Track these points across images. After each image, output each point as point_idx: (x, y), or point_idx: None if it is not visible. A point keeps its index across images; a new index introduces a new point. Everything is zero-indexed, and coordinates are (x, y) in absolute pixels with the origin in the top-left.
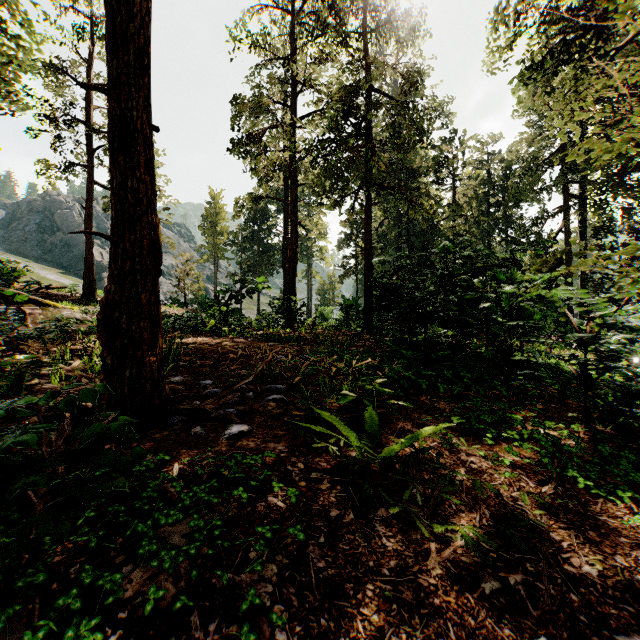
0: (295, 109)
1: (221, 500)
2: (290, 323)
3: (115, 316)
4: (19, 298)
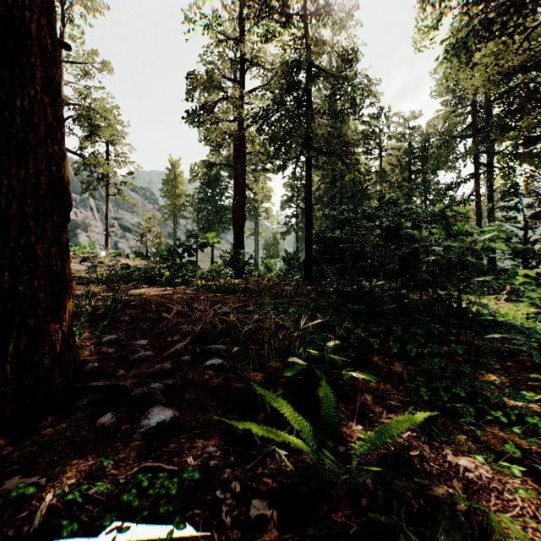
0: (243, 84)
1: None
2: (239, 274)
3: None
4: None
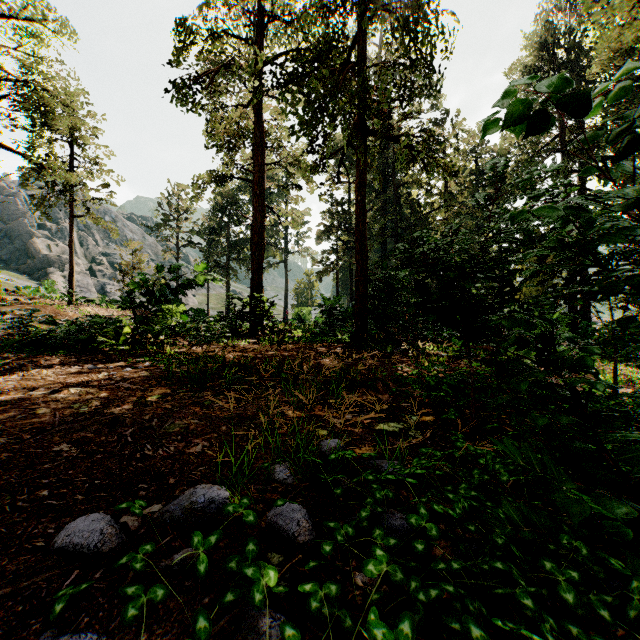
0: (261, 50)
1: None
2: (254, 329)
3: None
4: None
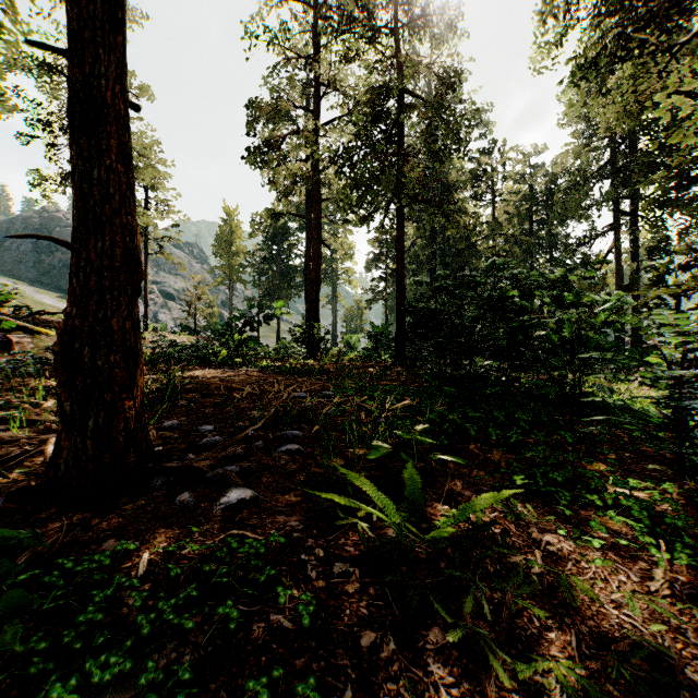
0: (318, 114)
1: (200, 619)
2: (313, 353)
3: (75, 348)
4: (6, 325)
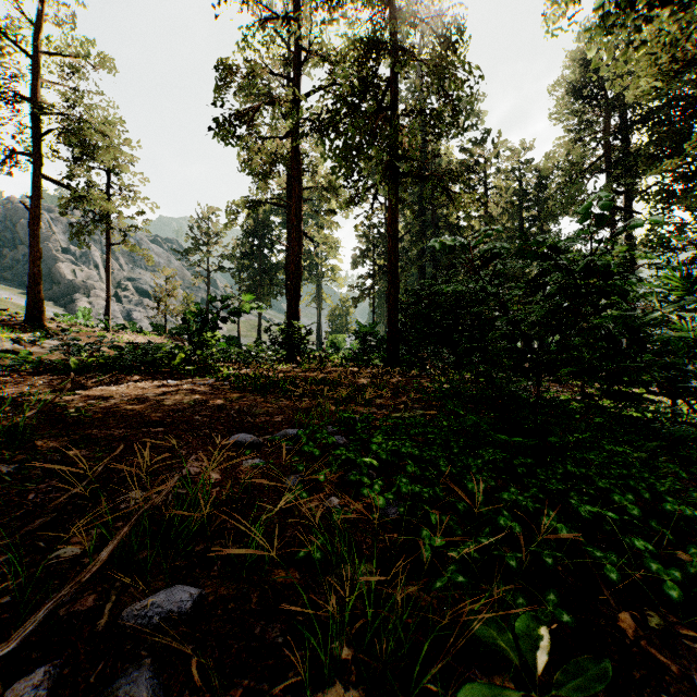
0: (298, 85)
1: None
2: (292, 355)
3: None
4: None
